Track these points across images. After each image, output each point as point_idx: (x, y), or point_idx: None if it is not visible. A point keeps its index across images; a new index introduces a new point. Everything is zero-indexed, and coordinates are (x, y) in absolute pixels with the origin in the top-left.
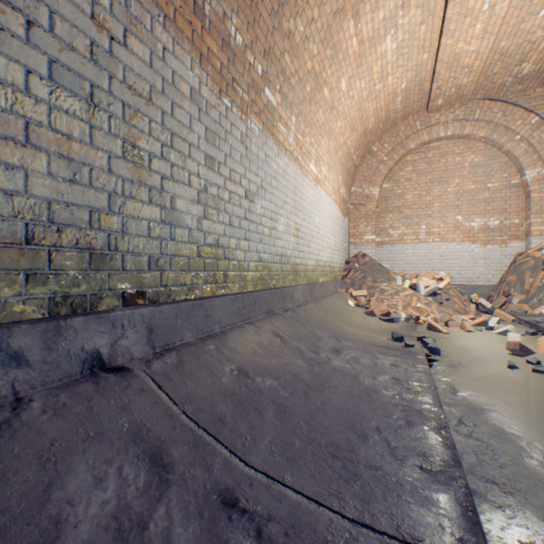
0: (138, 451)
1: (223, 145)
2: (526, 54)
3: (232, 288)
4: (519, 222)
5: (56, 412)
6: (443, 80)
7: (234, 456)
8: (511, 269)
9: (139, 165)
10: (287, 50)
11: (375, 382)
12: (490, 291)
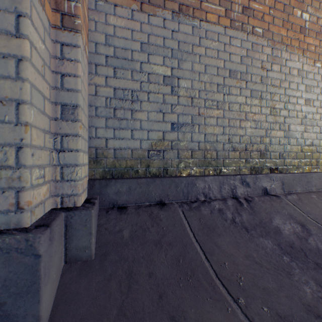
0: (293, 221)
1: (315, 90)
2: None
3: (321, 169)
4: None
5: (262, 202)
6: None
7: None
8: None
9: (275, 115)
10: None
11: None
12: None
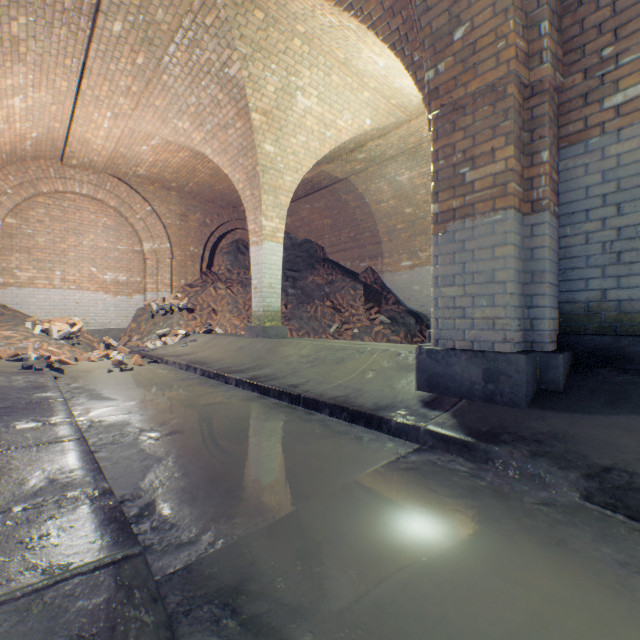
0: None
1: None
2: (140, 164)
3: None
4: (142, 280)
5: None
6: (77, 149)
7: None
8: (134, 315)
9: None
10: None
11: (13, 384)
12: (121, 333)
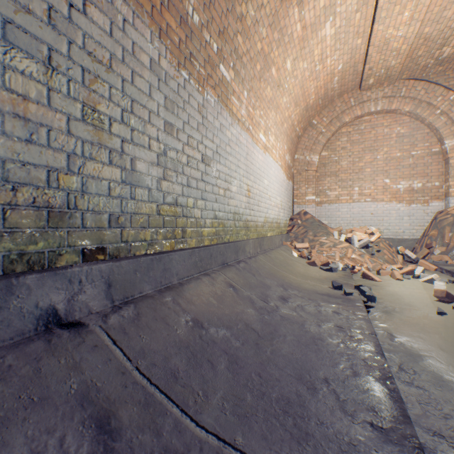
0: (84, 416)
1: (182, 113)
2: (447, 39)
3: (190, 243)
4: (439, 184)
5: None
6: (374, 62)
7: (185, 416)
8: (432, 224)
9: (99, 128)
10: (240, 32)
11: (320, 329)
12: (414, 243)
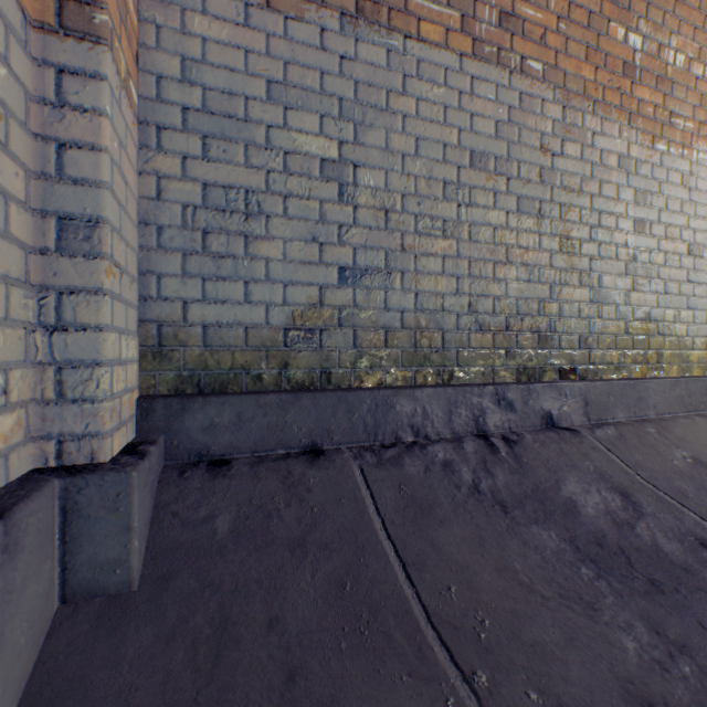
0: (606, 486)
1: (655, 200)
2: None
3: (667, 370)
4: None
5: (540, 444)
6: None
7: (705, 522)
8: None
9: (570, 254)
10: None
11: None
12: None
